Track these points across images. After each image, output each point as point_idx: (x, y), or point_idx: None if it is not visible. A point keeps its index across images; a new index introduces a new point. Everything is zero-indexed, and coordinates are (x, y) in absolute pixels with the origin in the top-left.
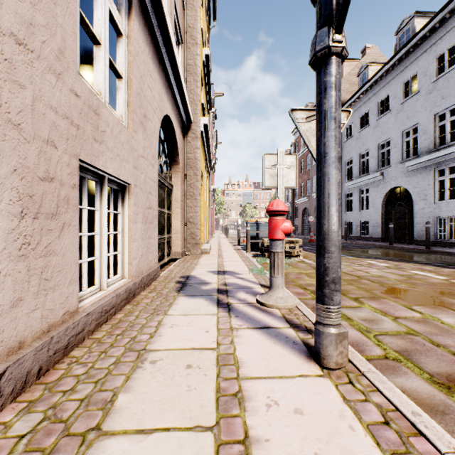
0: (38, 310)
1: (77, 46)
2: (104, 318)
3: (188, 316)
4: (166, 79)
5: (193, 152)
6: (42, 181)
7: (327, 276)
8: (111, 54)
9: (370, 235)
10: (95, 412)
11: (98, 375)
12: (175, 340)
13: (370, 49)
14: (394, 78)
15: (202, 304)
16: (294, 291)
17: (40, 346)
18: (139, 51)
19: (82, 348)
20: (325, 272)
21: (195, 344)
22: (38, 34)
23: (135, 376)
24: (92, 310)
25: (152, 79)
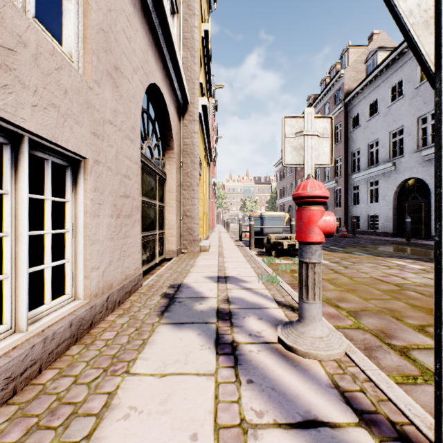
0: None
1: None
2: (5, 393)
3: (165, 378)
4: (154, 40)
5: (190, 137)
6: None
7: None
8: None
9: (379, 230)
10: None
11: None
12: None
13: (378, 35)
14: (408, 61)
15: (193, 345)
16: (323, 310)
17: None
18: None
19: None
20: None
21: None
22: None
23: None
24: None
25: (130, 26)
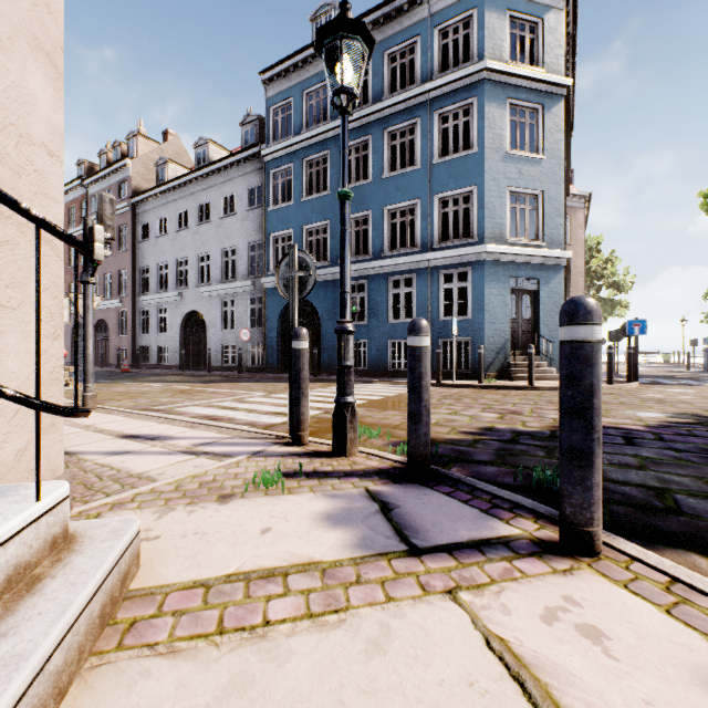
0: None
1: None
2: None
3: None
4: None
5: None
6: None
7: (88, 372)
8: None
9: (169, 363)
10: None
11: None
12: None
13: (173, 137)
14: (192, 195)
15: None
16: None
17: None
18: None
19: None
20: (87, 371)
21: None
22: None
23: None
24: None
25: None
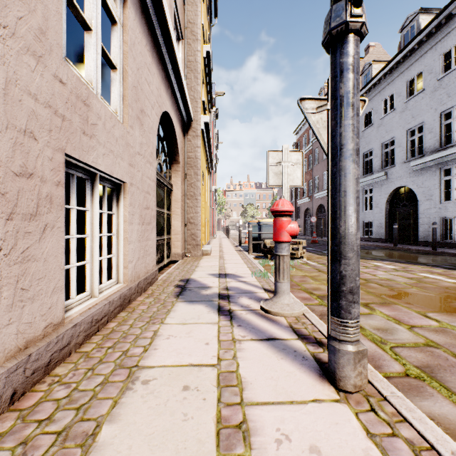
0: (13, 324)
1: (64, 29)
2: (95, 328)
3: (187, 325)
4: (165, 75)
5: (194, 151)
6: (17, 177)
7: (344, 285)
8: (105, 44)
9: (373, 236)
10: (73, 450)
11: (81, 399)
12: (171, 354)
13: (374, 47)
14: (398, 76)
15: (202, 311)
16: (300, 295)
17: (13, 367)
18: (136, 42)
19: (68, 364)
20: (342, 281)
21: (194, 359)
22: (12, 8)
23: (124, 400)
24: (79, 320)
25: (150, 73)
